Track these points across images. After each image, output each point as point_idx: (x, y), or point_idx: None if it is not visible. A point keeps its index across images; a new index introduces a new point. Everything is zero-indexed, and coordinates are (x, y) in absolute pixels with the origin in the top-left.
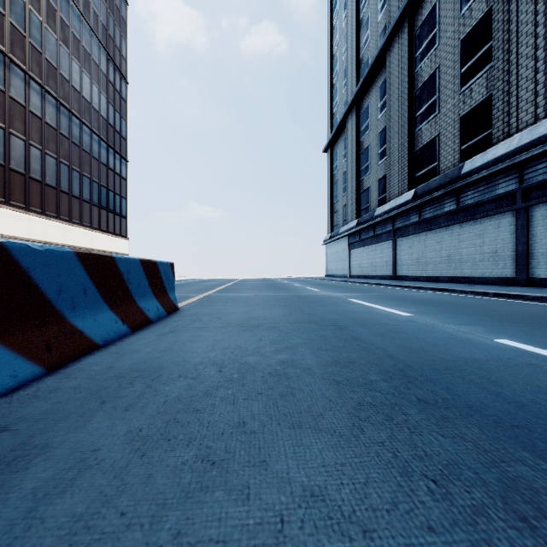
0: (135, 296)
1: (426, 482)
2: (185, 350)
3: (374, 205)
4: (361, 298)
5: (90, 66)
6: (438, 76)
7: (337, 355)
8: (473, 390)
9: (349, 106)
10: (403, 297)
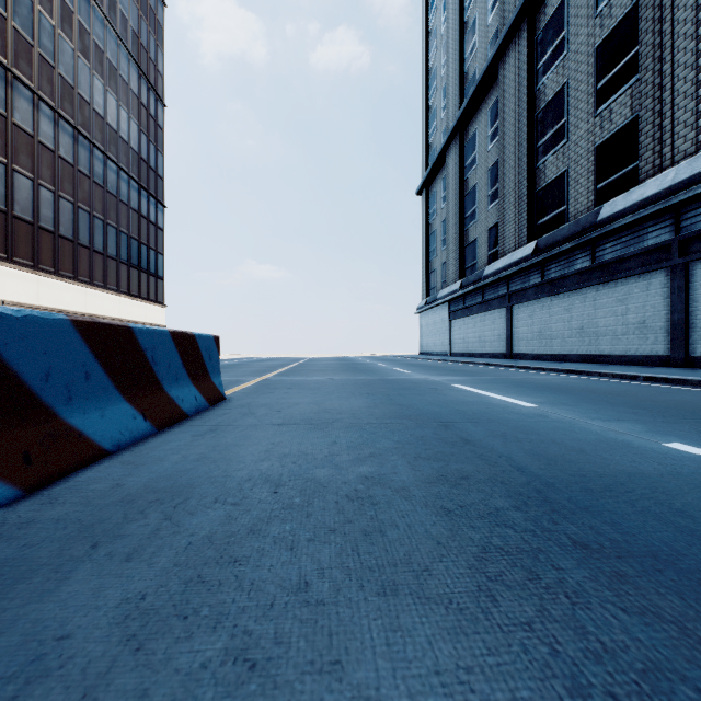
0: (163, 381)
1: None
2: (228, 459)
3: (483, 262)
4: (469, 383)
5: (116, 84)
6: (567, 93)
7: (443, 466)
8: (652, 525)
9: (451, 134)
10: (525, 382)
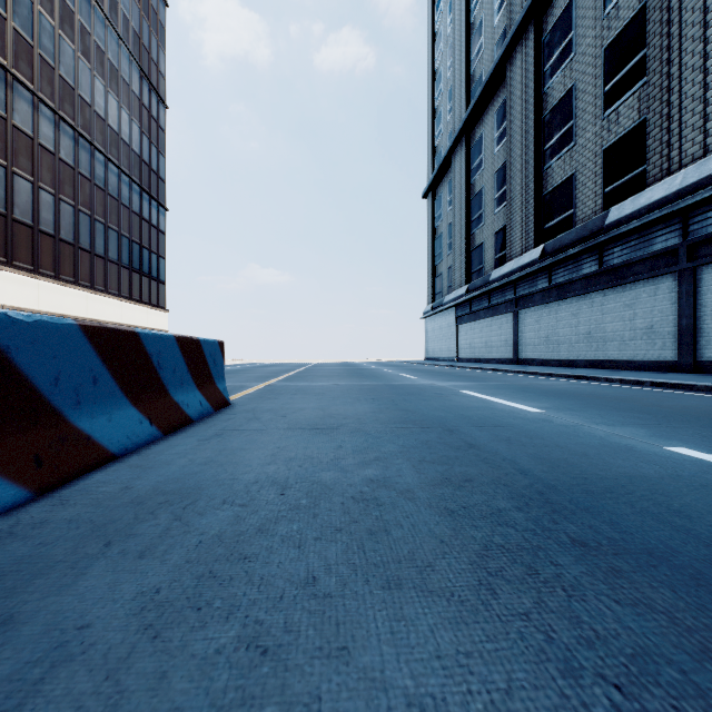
0: (169, 386)
1: (605, 689)
2: (235, 463)
3: (490, 266)
4: (475, 389)
5: (118, 85)
6: (575, 96)
7: (447, 469)
8: (649, 524)
9: (457, 137)
10: (531, 388)
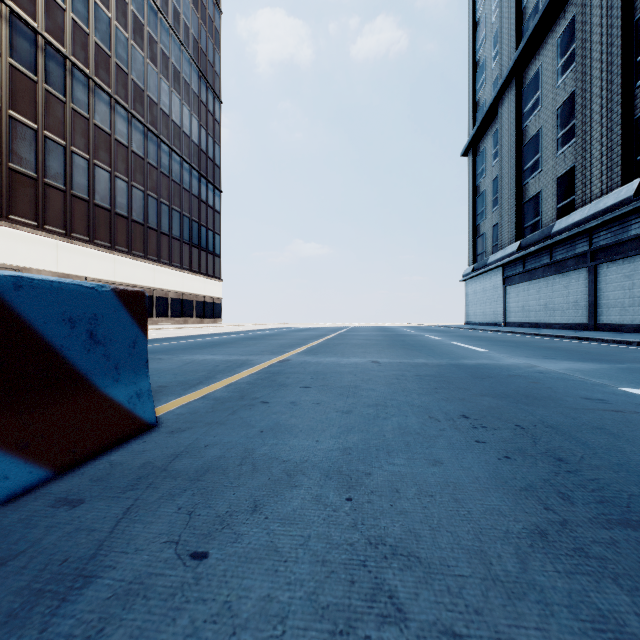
0: None
1: None
2: None
3: (549, 218)
4: None
5: (180, 85)
6: None
7: None
8: None
9: (506, 80)
10: None
